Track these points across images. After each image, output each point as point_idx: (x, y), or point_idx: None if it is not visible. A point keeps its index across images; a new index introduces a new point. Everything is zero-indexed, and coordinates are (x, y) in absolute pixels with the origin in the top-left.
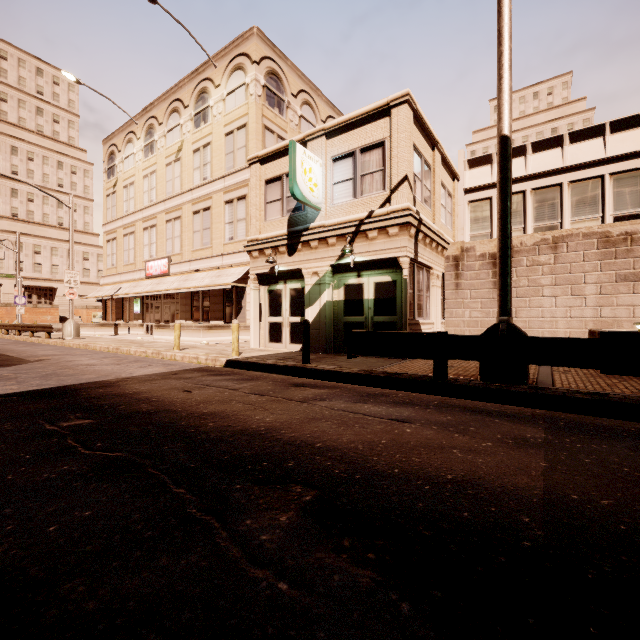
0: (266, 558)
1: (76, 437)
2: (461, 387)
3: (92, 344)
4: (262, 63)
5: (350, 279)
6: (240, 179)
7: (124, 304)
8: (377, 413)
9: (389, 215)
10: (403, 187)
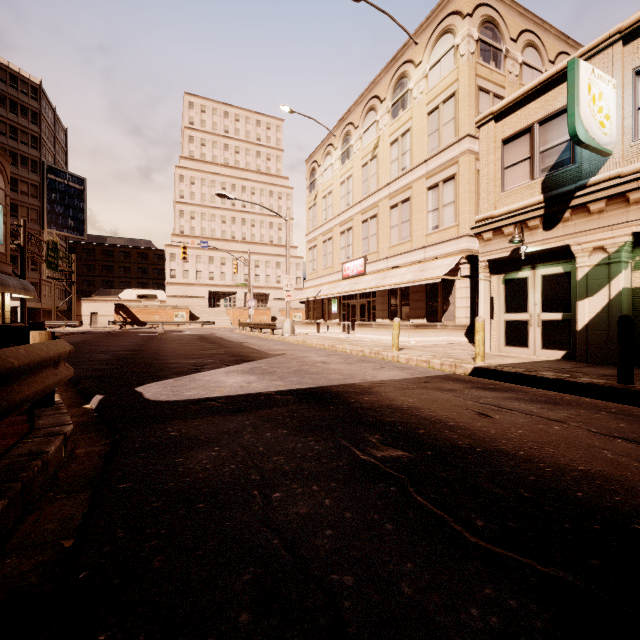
0: None
1: (420, 490)
2: None
3: (308, 341)
4: (475, 13)
5: None
6: (447, 158)
7: (323, 304)
8: None
9: None
10: None
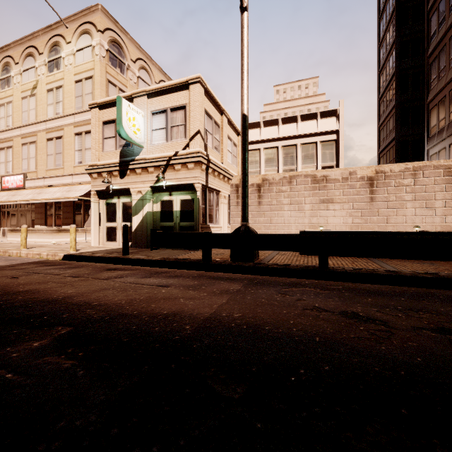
0: (8, 364)
1: None
2: (217, 265)
3: None
4: (106, 32)
5: (164, 197)
6: (87, 117)
7: None
8: (152, 283)
9: (188, 155)
10: (197, 137)
